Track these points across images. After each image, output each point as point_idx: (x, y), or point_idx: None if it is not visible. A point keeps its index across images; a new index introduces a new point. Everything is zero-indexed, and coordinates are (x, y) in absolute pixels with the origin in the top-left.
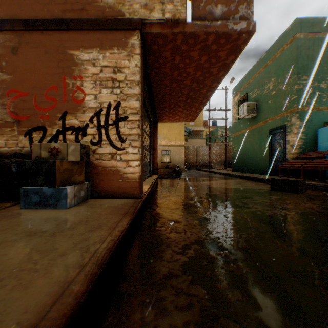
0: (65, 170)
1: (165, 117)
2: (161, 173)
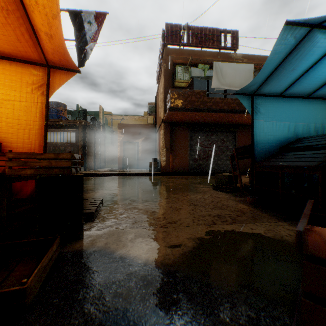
0: (151, 164)
1: None
2: None
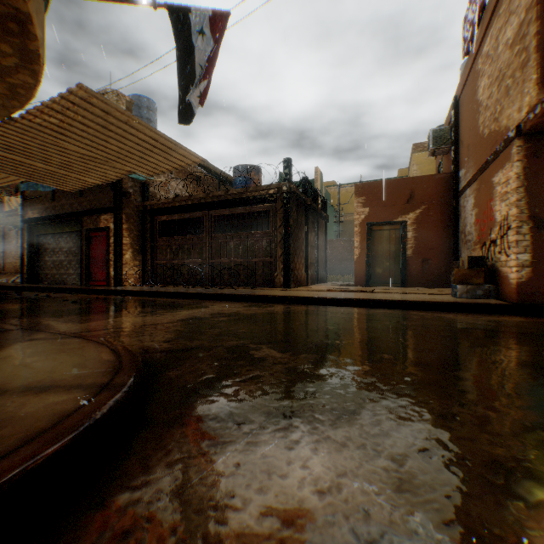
0: (461, 275)
1: None
2: None
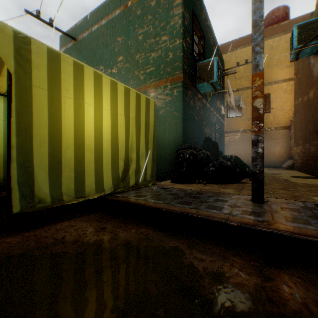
0: None
1: None
2: None
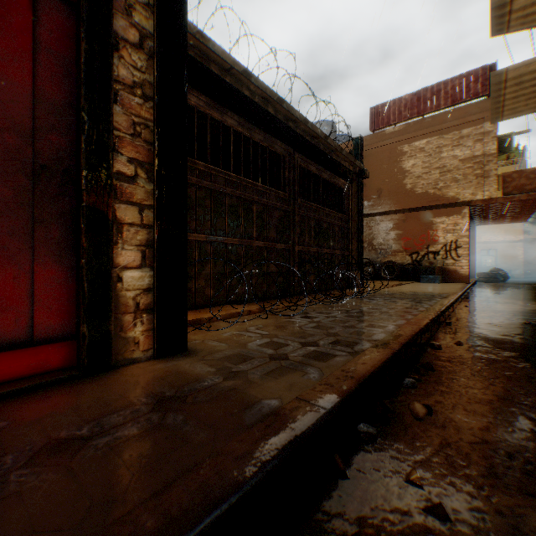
0: (436, 270)
1: (484, 223)
2: (479, 277)
